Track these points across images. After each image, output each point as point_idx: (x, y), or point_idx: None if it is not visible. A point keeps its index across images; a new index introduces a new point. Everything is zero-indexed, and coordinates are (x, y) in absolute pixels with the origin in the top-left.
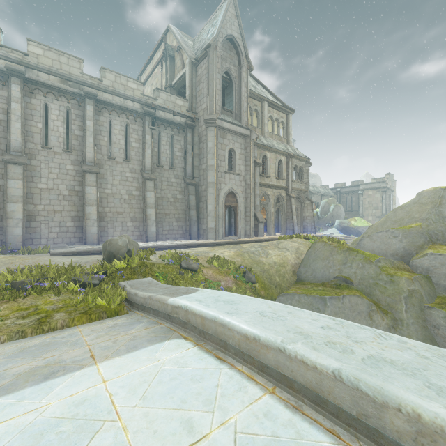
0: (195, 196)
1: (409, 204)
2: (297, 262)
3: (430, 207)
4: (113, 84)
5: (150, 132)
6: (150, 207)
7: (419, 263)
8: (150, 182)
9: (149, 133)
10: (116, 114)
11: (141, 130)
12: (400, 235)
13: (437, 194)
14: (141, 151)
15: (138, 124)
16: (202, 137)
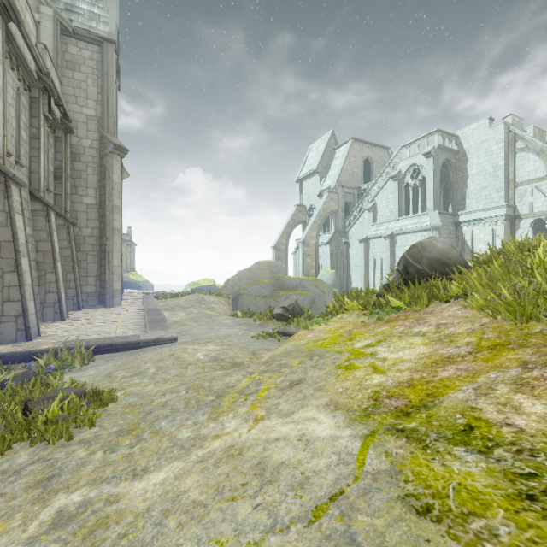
0: (75, 243)
1: (254, 268)
2: (230, 311)
3: (268, 271)
4: (15, 1)
5: (42, 120)
6: (57, 259)
7: (281, 300)
8: (52, 215)
9: (42, 123)
10: (8, 61)
11: (27, 109)
12: (266, 286)
13: (269, 265)
14: (28, 150)
15: (26, 96)
16: (83, 155)
